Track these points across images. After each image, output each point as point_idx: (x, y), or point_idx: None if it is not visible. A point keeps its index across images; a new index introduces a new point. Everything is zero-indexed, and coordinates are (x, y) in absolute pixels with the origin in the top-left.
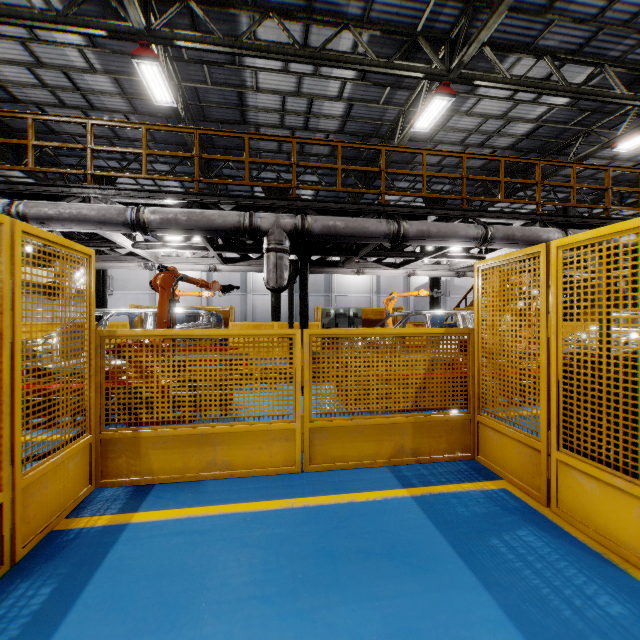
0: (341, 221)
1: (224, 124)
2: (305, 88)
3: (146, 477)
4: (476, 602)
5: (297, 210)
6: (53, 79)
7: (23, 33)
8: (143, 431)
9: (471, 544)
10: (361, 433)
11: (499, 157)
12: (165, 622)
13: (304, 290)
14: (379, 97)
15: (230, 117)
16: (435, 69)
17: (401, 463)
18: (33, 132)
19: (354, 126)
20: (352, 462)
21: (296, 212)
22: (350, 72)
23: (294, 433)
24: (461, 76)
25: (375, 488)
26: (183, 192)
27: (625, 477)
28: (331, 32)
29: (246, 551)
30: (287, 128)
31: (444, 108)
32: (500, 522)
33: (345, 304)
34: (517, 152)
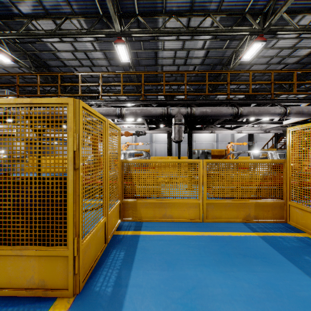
0: (209, 109)
1: (147, 66)
2: (186, 46)
3: (139, 219)
4: (302, 279)
5: (187, 105)
6: (80, 56)
7: (71, 39)
8: (138, 200)
9: (294, 257)
10: (229, 207)
11: (292, 71)
12: (170, 268)
13: (190, 141)
14: (223, 45)
15: (150, 63)
16: (255, 29)
17: (249, 222)
18: (80, 80)
19: (209, 61)
20: (225, 219)
21: (186, 106)
22: (209, 36)
23: (199, 205)
24: (269, 30)
25: (239, 231)
26: (137, 100)
27: None
28: (201, 19)
29: (191, 249)
30: (176, 65)
31: (259, 48)
32: (307, 250)
33: (200, 147)
34: (300, 64)
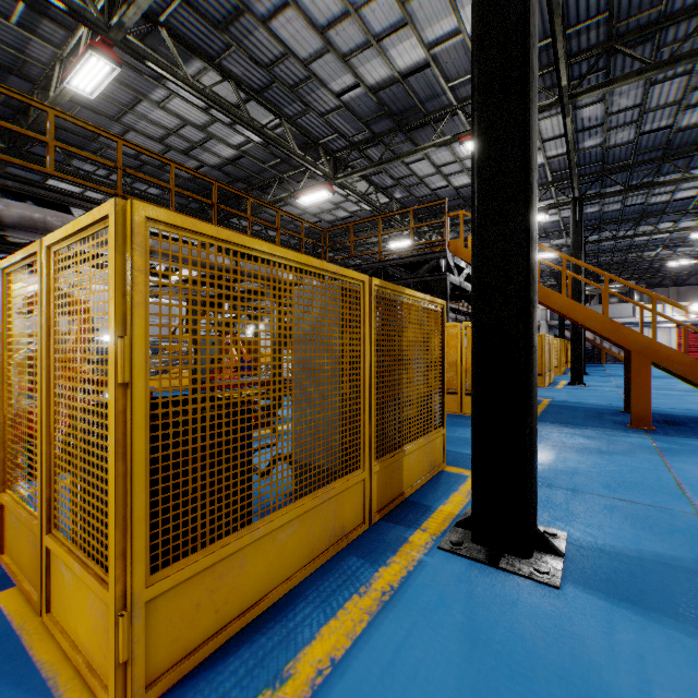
0: None
1: None
2: None
3: None
4: None
5: None
6: None
7: None
8: None
9: None
10: None
11: (169, 161)
12: None
13: None
14: (10, 12)
15: None
16: (87, 13)
17: None
18: None
19: None
20: None
21: None
22: None
23: None
24: (128, 45)
25: None
26: None
27: (85, 558)
28: None
29: None
30: None
31: (110, 76)
32: None
33: None
34: (226, 176)
